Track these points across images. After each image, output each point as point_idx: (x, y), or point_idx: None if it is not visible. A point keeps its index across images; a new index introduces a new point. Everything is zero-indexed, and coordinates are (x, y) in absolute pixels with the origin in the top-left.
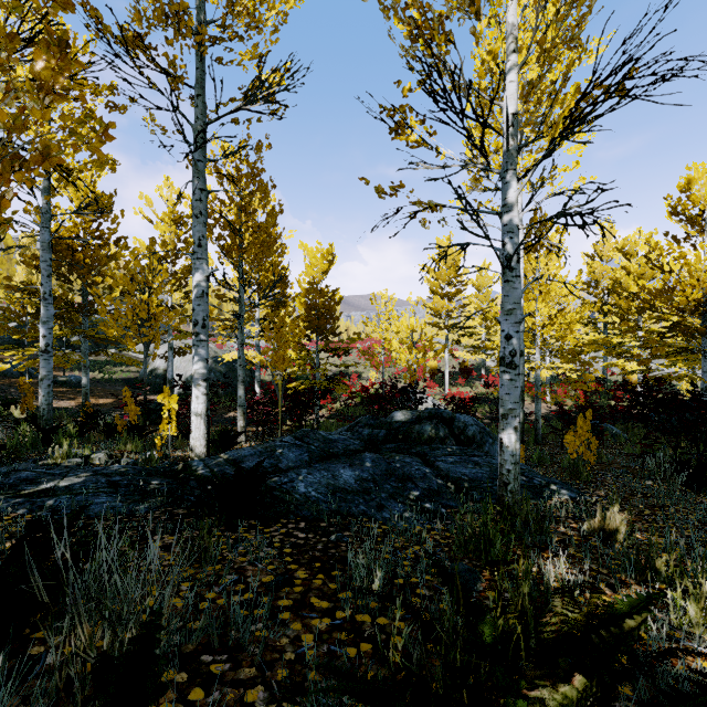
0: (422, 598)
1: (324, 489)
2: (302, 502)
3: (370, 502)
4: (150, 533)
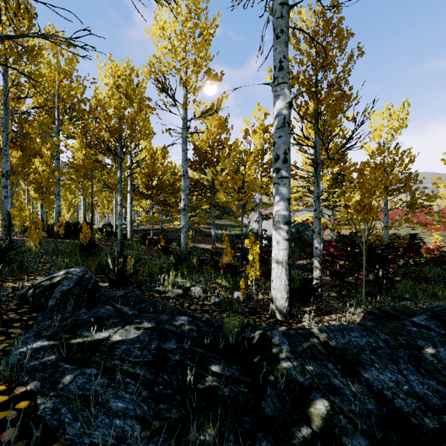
0: None
1: None
2: None
3: None
4: None
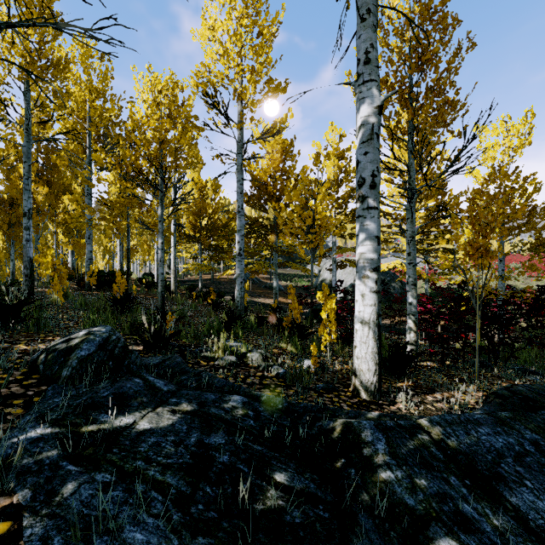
0: None
1: None
2: None
3: None
4: None
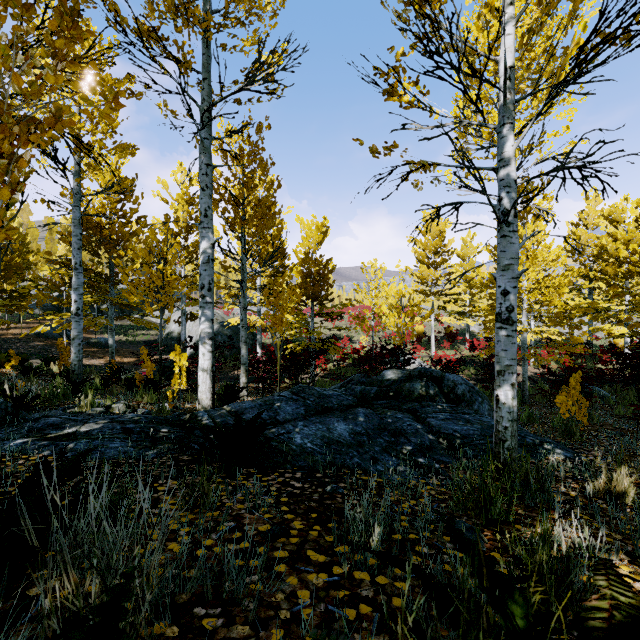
0: (422, 556)
1: (319, 441)
2: (298, 452)
3: (364, 454)
4: (156, 477)
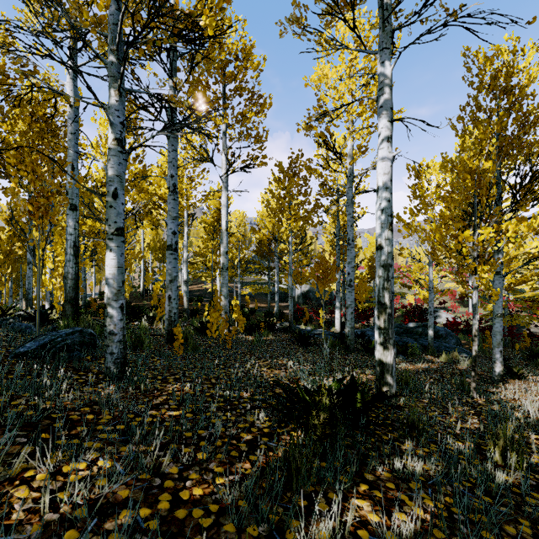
0: None
1: None
2: None
3: None
4: None
